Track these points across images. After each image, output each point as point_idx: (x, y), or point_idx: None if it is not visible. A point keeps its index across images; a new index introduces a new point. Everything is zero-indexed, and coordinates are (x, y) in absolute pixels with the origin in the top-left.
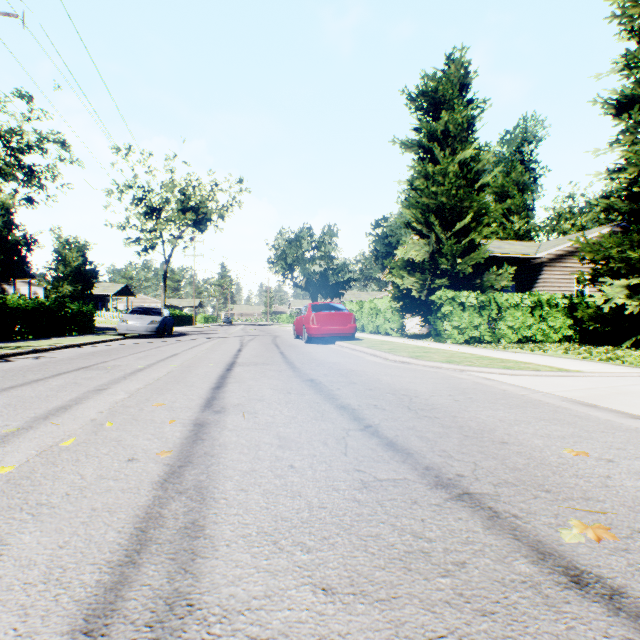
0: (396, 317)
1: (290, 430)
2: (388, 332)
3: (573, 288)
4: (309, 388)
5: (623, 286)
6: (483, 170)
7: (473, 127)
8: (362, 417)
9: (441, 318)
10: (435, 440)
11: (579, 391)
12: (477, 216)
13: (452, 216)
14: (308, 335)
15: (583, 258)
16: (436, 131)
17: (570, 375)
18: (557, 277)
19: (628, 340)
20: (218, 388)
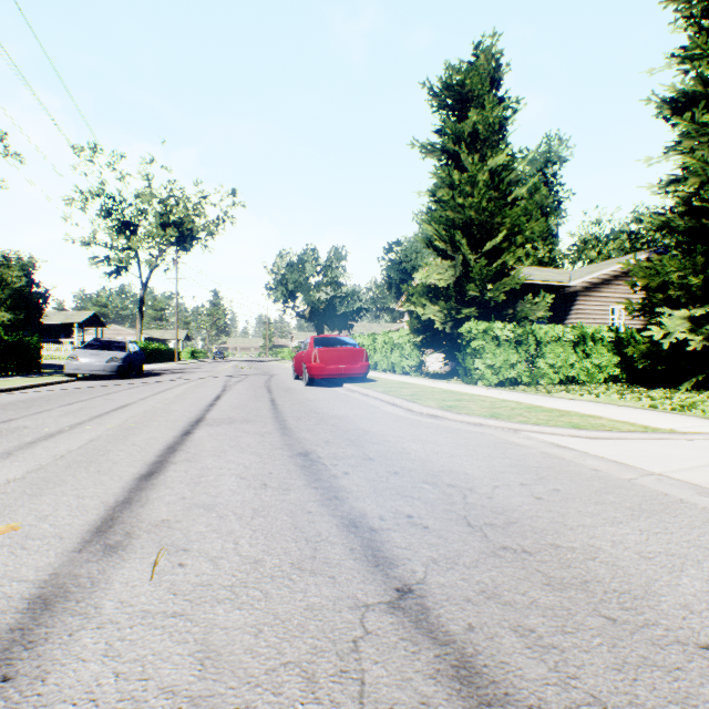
0: (415, 353)
1: (238, 617)
2: (405, 370)
3: (608, 320)
4: (299, 473)
5: (684, 318)
6: (516, 181)
7: (504, 131)
8: (390, 556)
9: (471, 355)
10: (558, 645)
11: (704, 470)
12: (510, 235)
13: (481, 234)
14: (309, 376)
15: (635, 284)
16: (463, 133)
17: (666, 438)
18: (592, 308)
19: (687, 381)
20: (148, 477)
